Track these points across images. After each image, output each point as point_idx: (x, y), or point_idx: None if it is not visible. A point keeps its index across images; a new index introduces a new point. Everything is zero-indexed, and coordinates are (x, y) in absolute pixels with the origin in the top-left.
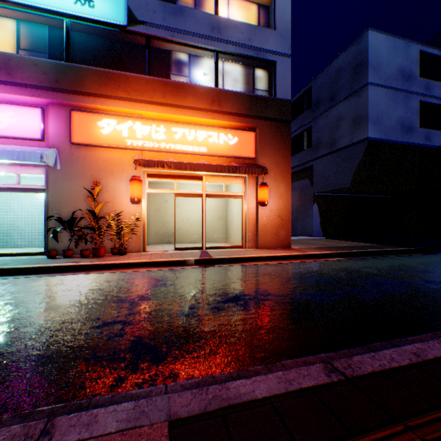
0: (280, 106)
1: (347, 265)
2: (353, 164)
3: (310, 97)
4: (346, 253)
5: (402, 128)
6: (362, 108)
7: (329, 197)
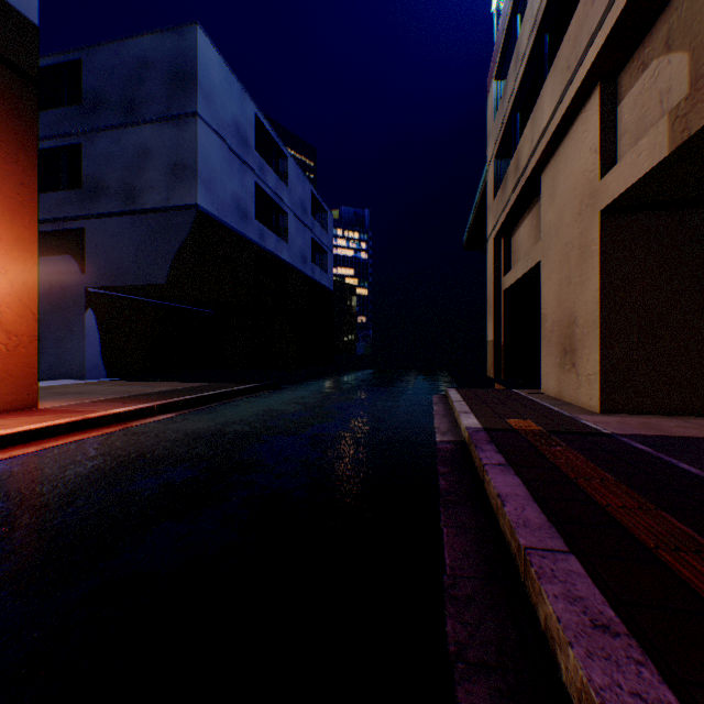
0: (6, 20)
1: (196, 426)
2: (174, 244)
3: (78, 84)
4: (180, 402)
5: (239, 211)
6: (189, 152)
7: (122, 300)
